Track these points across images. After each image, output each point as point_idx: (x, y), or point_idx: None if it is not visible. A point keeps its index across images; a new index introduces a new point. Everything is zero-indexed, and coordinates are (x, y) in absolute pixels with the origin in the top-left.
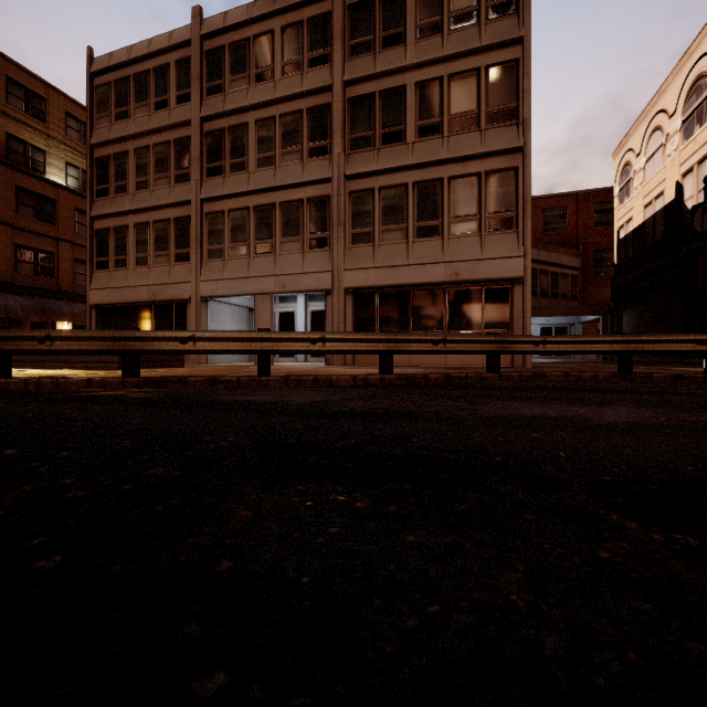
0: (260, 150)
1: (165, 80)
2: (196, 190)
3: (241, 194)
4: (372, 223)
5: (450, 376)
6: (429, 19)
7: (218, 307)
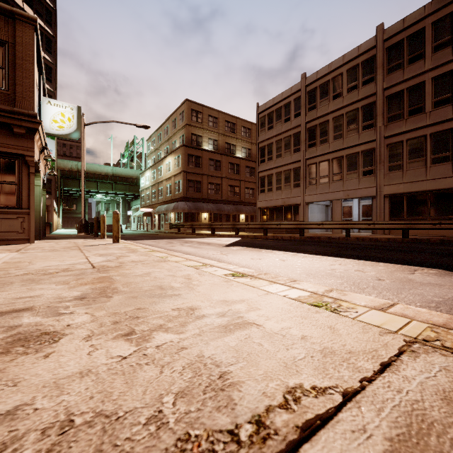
0: (335, 132)
1: (288, 109)
2: (303, 155)
3: (325, 154)
4: (401, 159)
5: (443, 240)
6: (441, 40)
7: (312, 206)
